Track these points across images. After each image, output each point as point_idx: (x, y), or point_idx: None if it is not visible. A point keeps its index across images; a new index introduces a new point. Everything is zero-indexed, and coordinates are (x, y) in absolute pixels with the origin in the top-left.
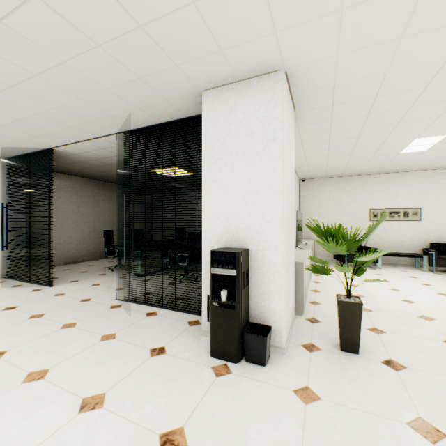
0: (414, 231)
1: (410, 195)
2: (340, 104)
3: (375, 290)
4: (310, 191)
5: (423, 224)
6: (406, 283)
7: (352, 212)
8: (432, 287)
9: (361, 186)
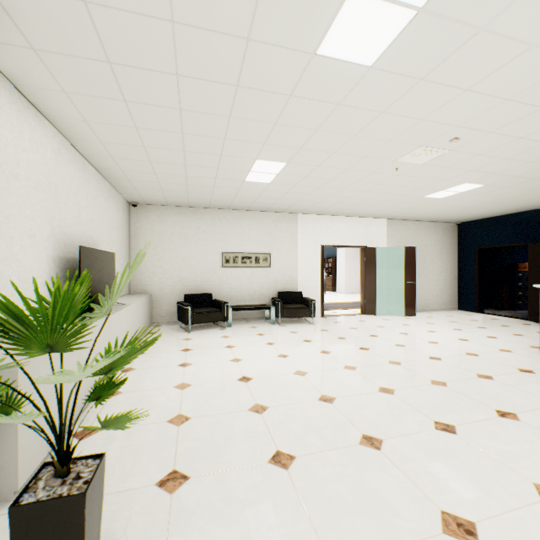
0: (265, 279)
1: (261, 238)
2: (103, 7)
3: (212, 368)
4: (146, 223)
5: (272, 271)
6: (252, 345)
7: (202, 255)
8: (275, 346)
9: (212, 222)
